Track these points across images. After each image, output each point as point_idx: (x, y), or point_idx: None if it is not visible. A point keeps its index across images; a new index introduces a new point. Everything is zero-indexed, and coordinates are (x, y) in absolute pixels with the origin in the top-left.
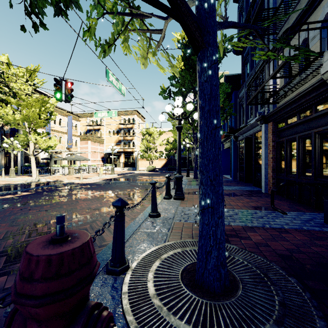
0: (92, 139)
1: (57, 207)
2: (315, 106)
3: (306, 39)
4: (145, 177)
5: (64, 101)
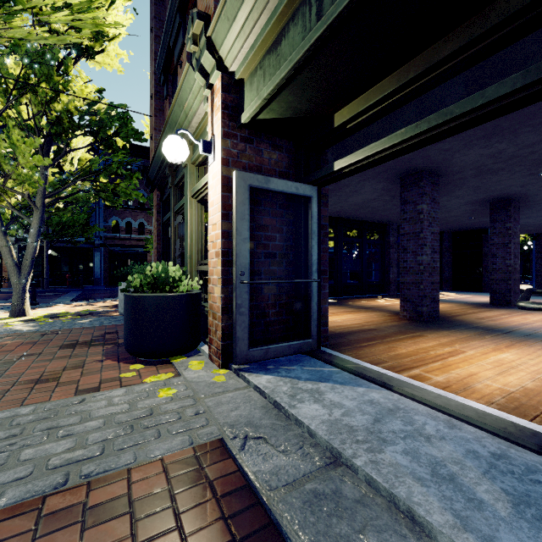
0: None
1: None
2: None
3: None
4: None
5: None
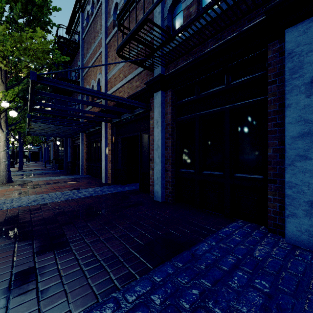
0: None
1: None
2: None
3: None
4: None
5: None
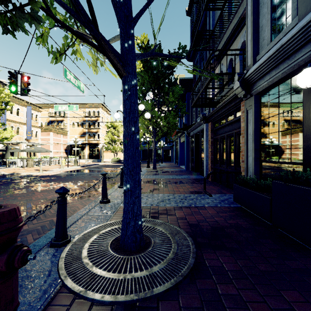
0: (54, 131)
1: (10, 199)
2: (235, 113)
3: (232, 59)
4: (108, 168)
5: (20, 94)
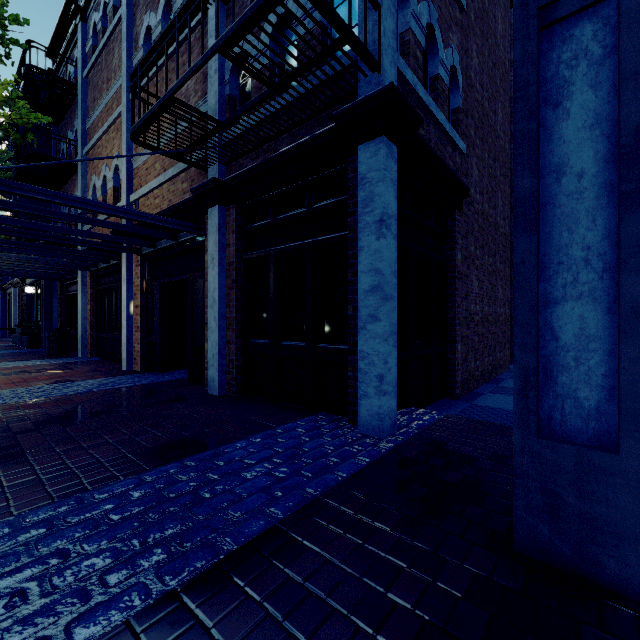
0: None
1: None
2: None
3: None
4: None
5: None
